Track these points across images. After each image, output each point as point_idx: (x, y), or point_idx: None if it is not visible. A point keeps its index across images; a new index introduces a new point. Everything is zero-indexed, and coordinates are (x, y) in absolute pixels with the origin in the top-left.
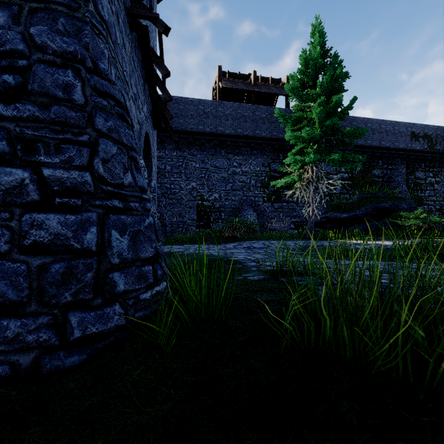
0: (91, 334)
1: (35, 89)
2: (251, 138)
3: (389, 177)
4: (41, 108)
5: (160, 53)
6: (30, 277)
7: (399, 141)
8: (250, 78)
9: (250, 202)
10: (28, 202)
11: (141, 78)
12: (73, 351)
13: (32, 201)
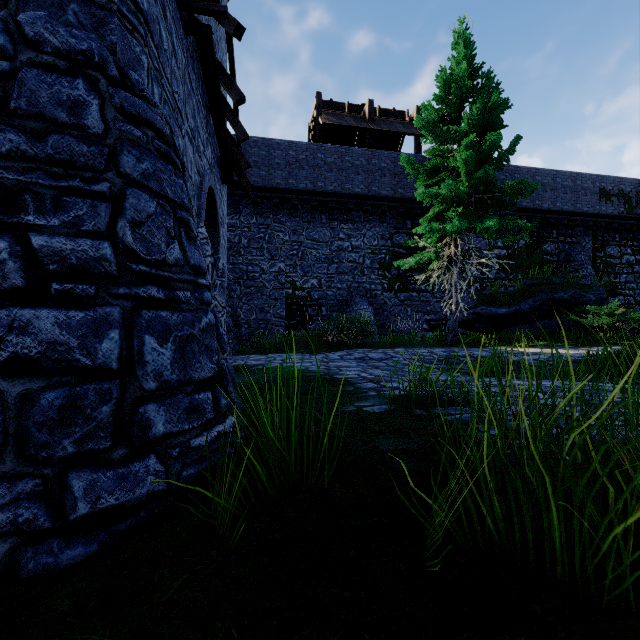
0: (107, 509)
1: (21, 108)
2: (365, 198)
3: (567, 254)
4: (32, 138)
5: (230, 68)
6: (4, 413)
7: (582, 201)
8: (363, 111)
9: (363, 292)
10: (5, 290)
11: (203, 106)
12: (76, 538)
13: (13, 288)
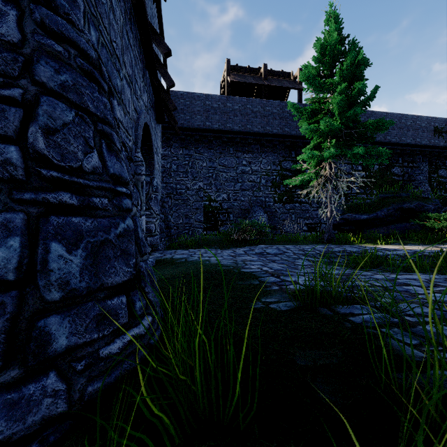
0: None
1: None
2: (261, 135)
3: (410, 175)
4: None
5: (159, 28)
6: None
7: (421, 136)
8: (260, 72)
9: (260, 203)
10: None
11: (140, 61)
12: None
13: None
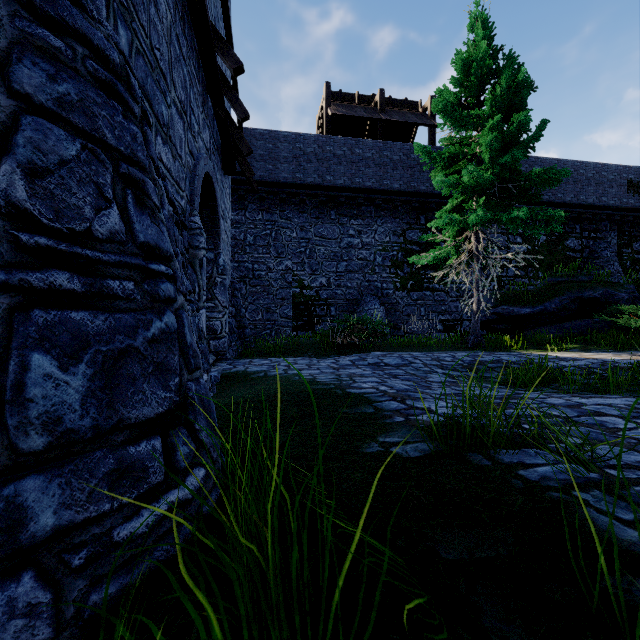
0: None
1: None
2: (376, 192)
3: (592, 250)
4: None
5: (226, 31)
6: None
7: (608, 194)
8: (374, 101)
9: (374, 291)
10: None
11: (198, 81)
12: None
13: None
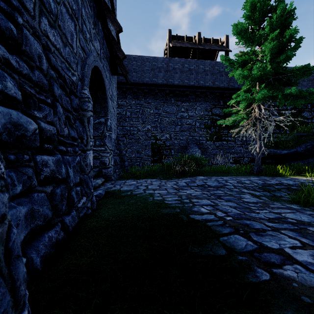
0: None
1: None
2: (196, 87)
3: None
4: None
5: None
6: None
7: None
8: (194, 39)
9: (195, 141)
10: None
11: (90, 7)
12: None
13: None
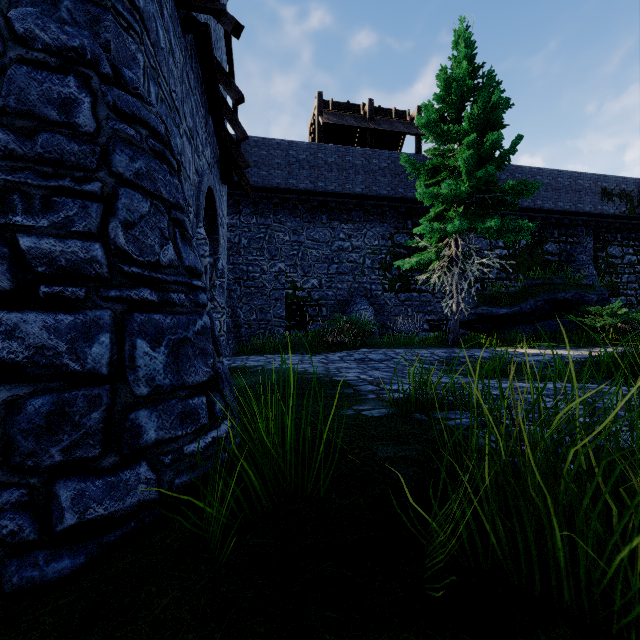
0: (96, 519)
1: (10, 106)
2: (365, 197)
3: (569, 254)
4: (21, 137)
5: (229, 67)
6: None
7: (583, 201)
8: (363, 110)
9: (363, 292)
10: None
11: (202, 105)
12: (63, 550)
13: None
